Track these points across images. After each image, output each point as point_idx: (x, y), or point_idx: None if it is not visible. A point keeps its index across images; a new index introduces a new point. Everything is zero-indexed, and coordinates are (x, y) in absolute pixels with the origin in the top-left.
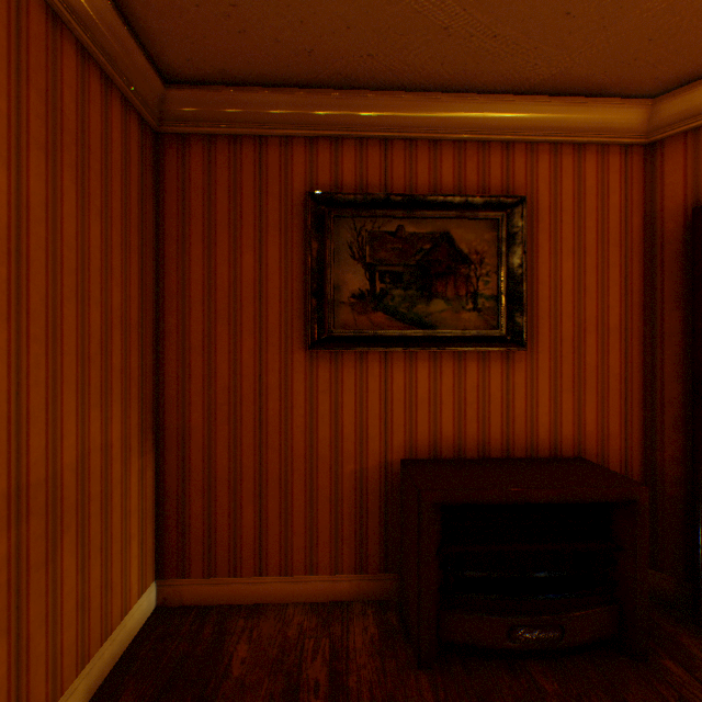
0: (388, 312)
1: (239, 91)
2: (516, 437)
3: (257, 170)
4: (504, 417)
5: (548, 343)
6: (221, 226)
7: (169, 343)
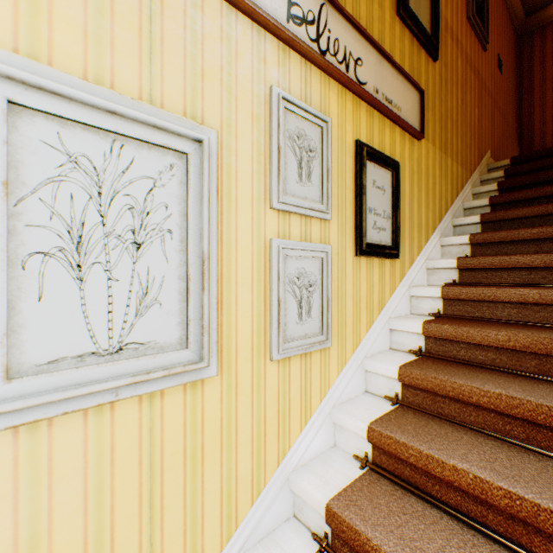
0: None
1: None
2: None
3: None
4: None
5: None
6: (546, 56)
7: (522, 106)
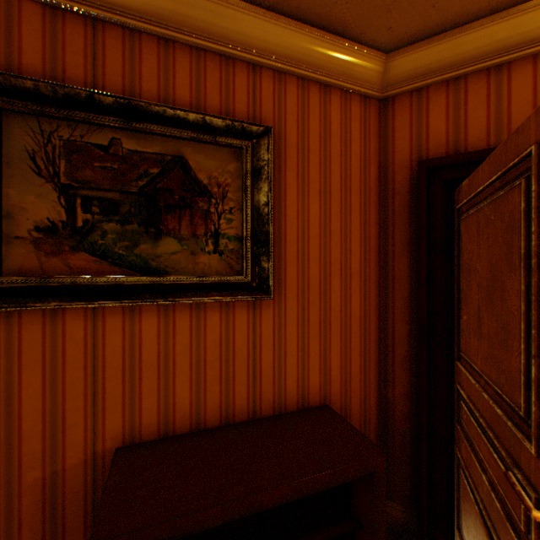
0: (98, 252)
1: None
2: (264, 393)
3: None
4: (251, 373)
5: (297, 289)
6: None
7: None
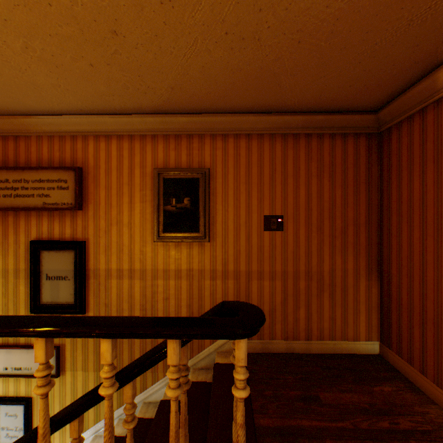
0: None
1: (402, 96)
2: None
3: (419, 130)
4: None
5: None
6: (402, 169)
7: (383, 231)
